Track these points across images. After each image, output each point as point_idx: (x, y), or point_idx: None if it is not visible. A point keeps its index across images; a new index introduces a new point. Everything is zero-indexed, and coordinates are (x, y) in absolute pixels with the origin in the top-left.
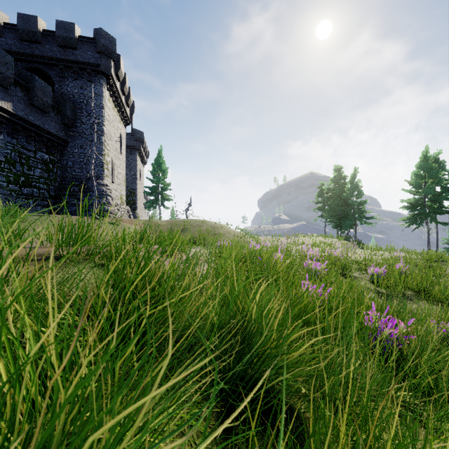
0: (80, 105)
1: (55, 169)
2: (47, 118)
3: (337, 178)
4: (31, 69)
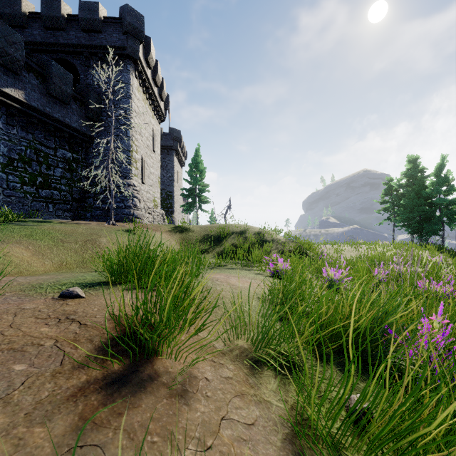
0: (106, 96)
1: (79, 169)
2: (68, 110)
3: (412, 171)
4: (57, 60)
